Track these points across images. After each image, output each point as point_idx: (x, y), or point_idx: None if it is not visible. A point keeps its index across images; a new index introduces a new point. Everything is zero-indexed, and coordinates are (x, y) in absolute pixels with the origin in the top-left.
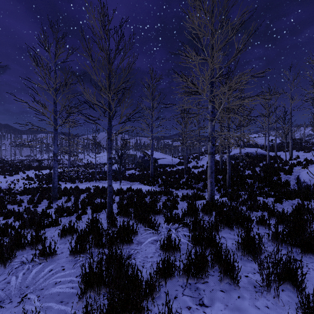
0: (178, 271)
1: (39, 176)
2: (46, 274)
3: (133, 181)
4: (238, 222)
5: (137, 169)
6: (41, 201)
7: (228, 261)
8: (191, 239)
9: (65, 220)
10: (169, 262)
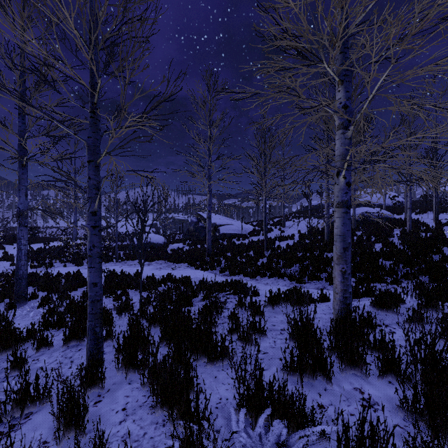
0: None
1: None
2: None
3: (178, 261)
4: None
5: (187, 241)
6: None
7: None
8: None
9: None
10: None
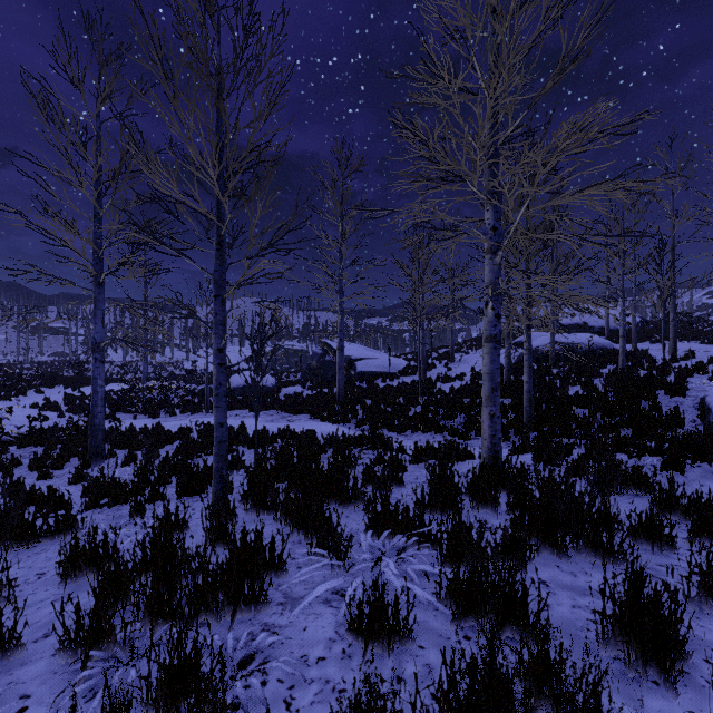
0: None
1: (76, 401)
2: None
3: (296, 411)
4: (583, 535)
5: (308, 383)
6: (65, 463)
7: None
8: (447, 592)
9: (102, 517)
10: (376, 704)
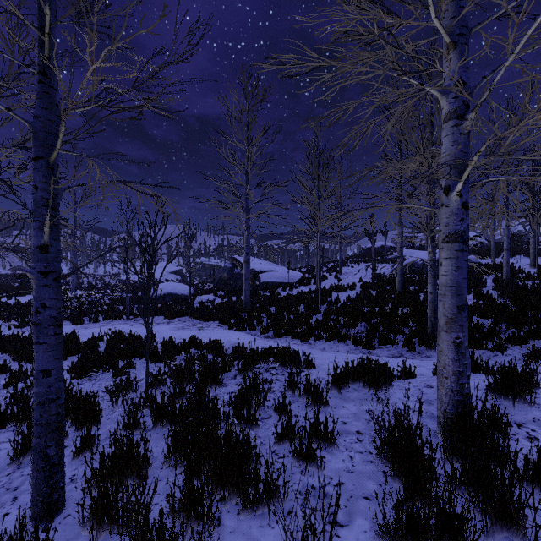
0: None
1: (11, 309)
2: None
3: (206, 319)
4: None
5: (219, 291)
6: None
7: None
8: None
9: None
10: None
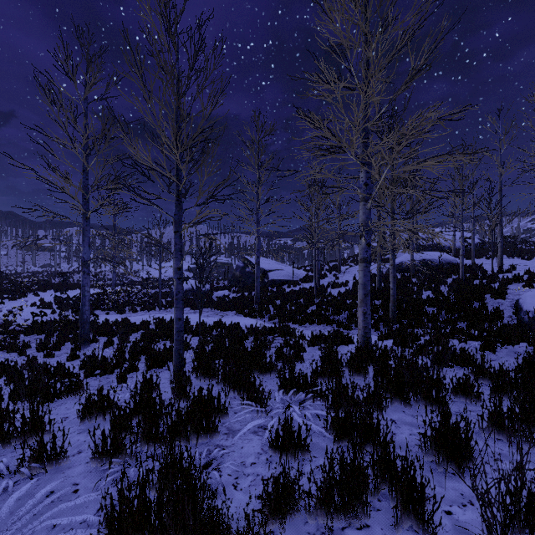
0: (307, 502)
1: (63, 301)
2: (39, 502)
3: (225, 309)
4: (420, 391)
5: (233, 288)
6: (61, 346)
7: (411, 482)
8: (331, 425)
9: (97, 383)
10: (288, 481)
